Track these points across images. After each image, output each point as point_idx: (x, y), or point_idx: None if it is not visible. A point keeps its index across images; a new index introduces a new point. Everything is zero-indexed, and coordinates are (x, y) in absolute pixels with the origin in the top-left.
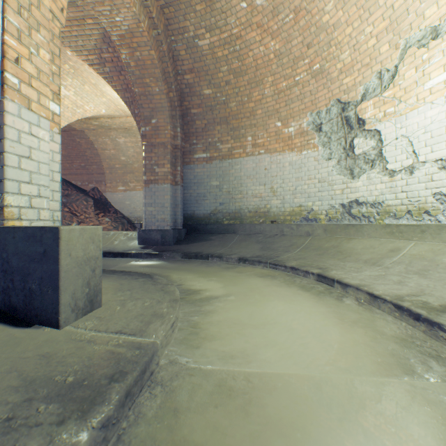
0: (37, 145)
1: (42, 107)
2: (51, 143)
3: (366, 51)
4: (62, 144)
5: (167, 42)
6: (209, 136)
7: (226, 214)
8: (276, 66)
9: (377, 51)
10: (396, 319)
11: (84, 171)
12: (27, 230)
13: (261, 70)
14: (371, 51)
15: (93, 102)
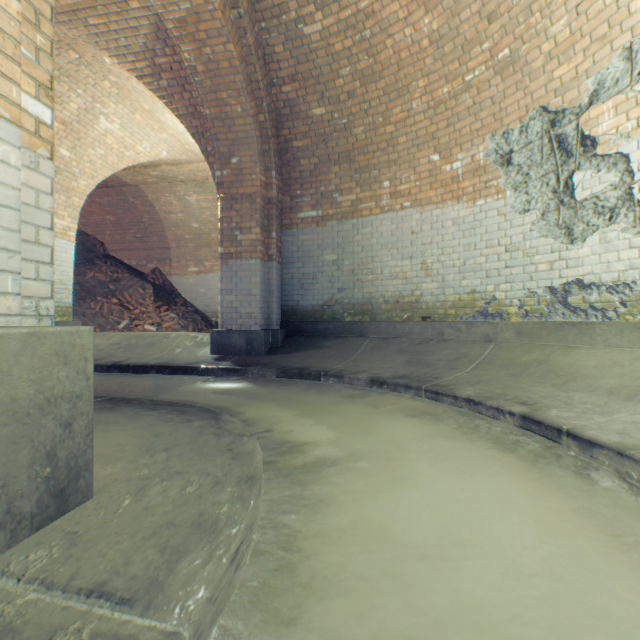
0: None
1: (3, 100)
2: (34, 176)
3: (602, 13)
4: (110, 206)
5: (254, 31)
6: (321, 182)
7: (349, 307)
8: (432, 60)
9: (624, 8)
10: None
11: (141, 244)
12: None
13: (407, 69)
14: (613, 10)
15: (148, 140)
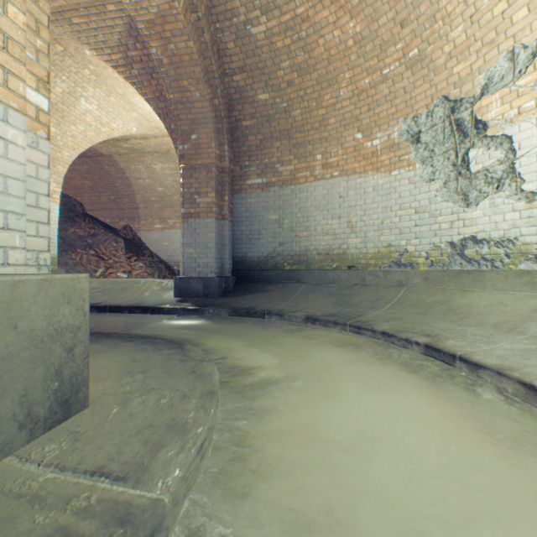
0: (3, 151)
1: (12, 94)
2: (35, 153)
3: (491, 23)
4: (88, 173)
5: (210, 30)
6: (265, 155)
7: (288, 258)
8: (356, 56)
9: (508, 20)
10: None
11: (114, 205)
12: None
13: (335, 64)
14: (499, 21)
15: (121, 119)
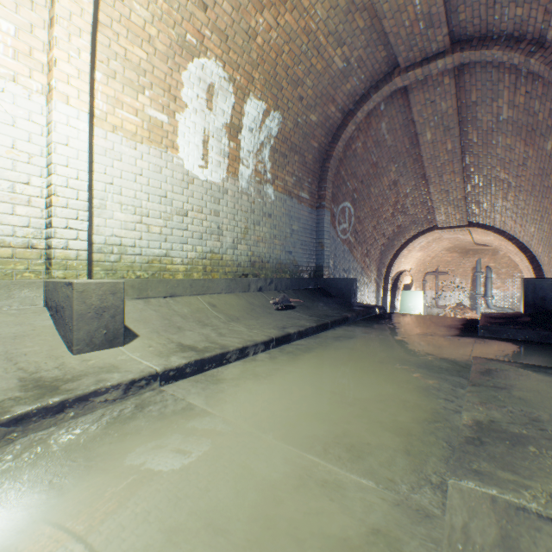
0: None
1: None
2: None
3: None
4: None
5: None
6: None
7: None
8: None
9: None
10: (24, 440)
11: None
12: None
13: None
14: None
15: None
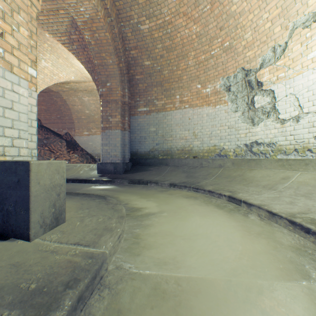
0: (18, 100)
1: (22, 71)
2: (30, 99)
3: (264, 32)
4: (43, 102)
5: (118, 26)
6: (148, 95)
7: (161, 152)
8: (197, 44)
9: (272, 31)
10: (290, 231)
11: (59, 120)
12: (5, 164)
13: (186, 47)
14: (267, 31)
15: (65, 71)
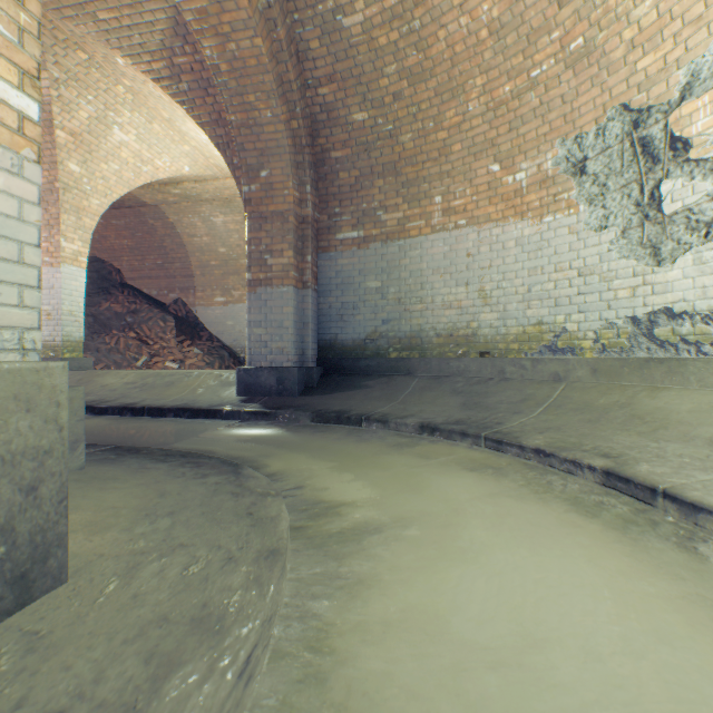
0: None
1: None
2: (17, 182)
3: None
4: (127, 229)
5: (286, 23)
6: (363, 198)
7: (395, 341)
8: (491, 54)
9: None
10: None
11: (162, 272)
12: None
13: (462, 65)
14: None
15: (168, 154)
